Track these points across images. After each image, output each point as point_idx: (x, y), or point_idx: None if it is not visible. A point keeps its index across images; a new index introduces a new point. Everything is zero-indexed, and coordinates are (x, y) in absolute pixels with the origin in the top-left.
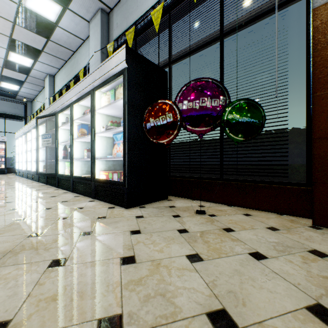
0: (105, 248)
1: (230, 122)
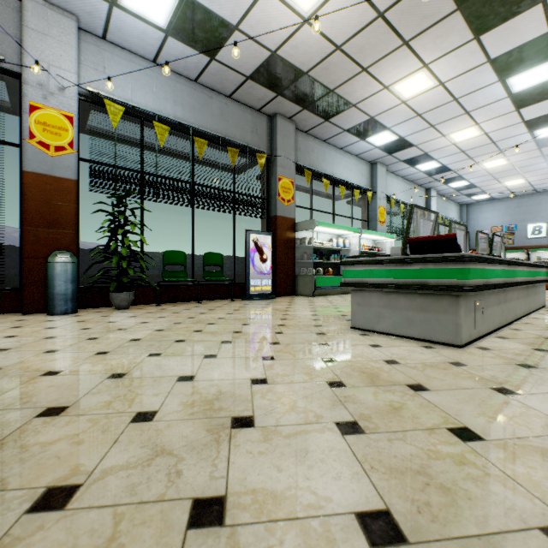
0: None
1: None
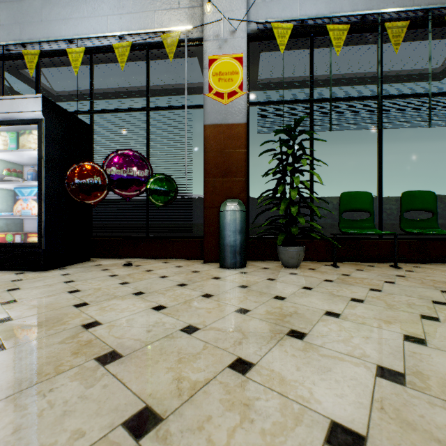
0: (48, 291)
1: (153, 191)
